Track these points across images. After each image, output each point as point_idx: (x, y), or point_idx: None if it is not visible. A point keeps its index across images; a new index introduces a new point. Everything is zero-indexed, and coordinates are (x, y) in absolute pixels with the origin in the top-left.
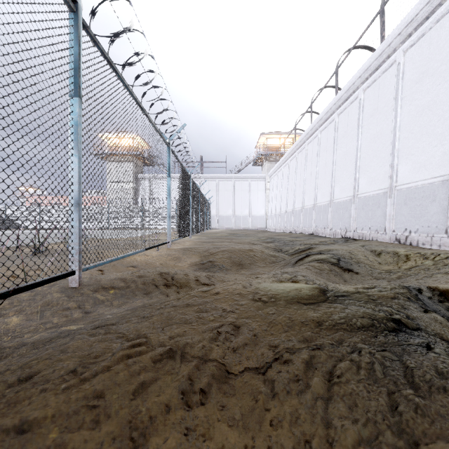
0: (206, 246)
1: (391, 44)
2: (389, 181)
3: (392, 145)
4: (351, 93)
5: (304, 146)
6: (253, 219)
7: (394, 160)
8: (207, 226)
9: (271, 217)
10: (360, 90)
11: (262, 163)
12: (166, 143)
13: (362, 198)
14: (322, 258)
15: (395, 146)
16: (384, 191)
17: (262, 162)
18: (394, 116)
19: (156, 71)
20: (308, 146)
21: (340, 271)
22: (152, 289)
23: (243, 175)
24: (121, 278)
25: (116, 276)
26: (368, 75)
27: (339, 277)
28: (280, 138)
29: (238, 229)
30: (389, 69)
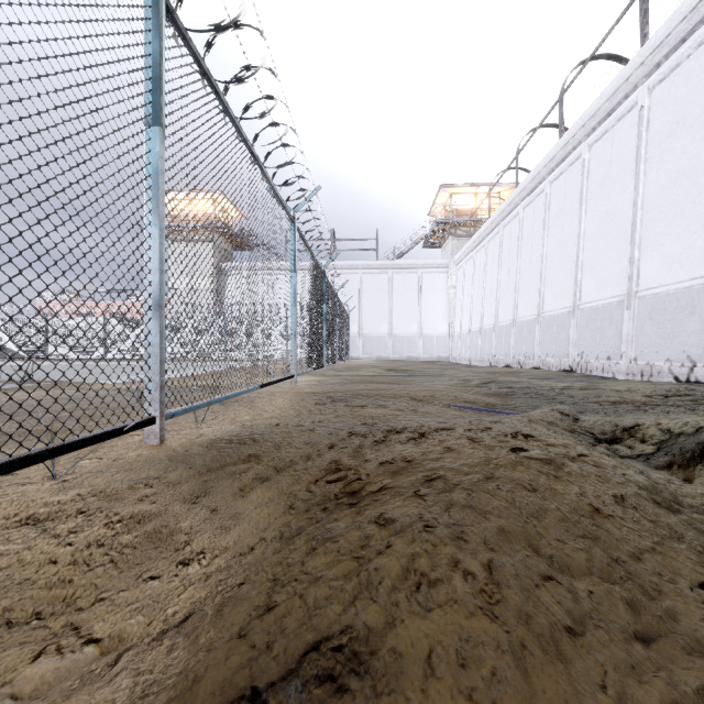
0: (329, 425)
1: None
2: None
3: None
4: None
5: (542, 188)
6: (426, 341)
7: None
8: (342, 353)
9: (460, 338)
10: None
11: (442, 242)
12: None
13: None
14: None
15: None
16: None
17: (440, 240)
18: None
19: None
20: (551, 188)
21: None
22: None
23: (408, 261)
24: None
25: None
26: None
27: None
28: (476, 194)
29: (399, 359)
30: None
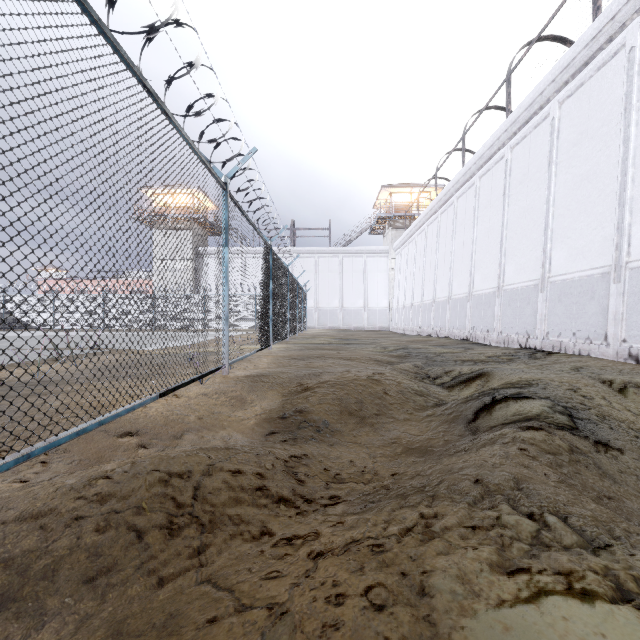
0: (295, 370)
1: (616, 16)
2: (614, 253)
3: (619, 191)
4: (536, 110)
5: (452, 201)
6: (370, 314)
7: (624, 216)
8: (301, 325)
9: (397, 312)
10: (552, 104)
11: (384, 231)
12: (219, 182)
13: (558, 282)
14: (536, 413)
15: (625, 192)
16: (604, 272)
17: (383, 229)
18: (623, 141)
19: (174, 3)
20: (458, 202)
21: (590, 450)
22: (122, 551)
23: (356, 248)
24: (40, 515)
25: (27, 505)
26: (569, 76)
27: (596, 471)
28: (411, 193)
29: (348, 328)
30: (609, 62)
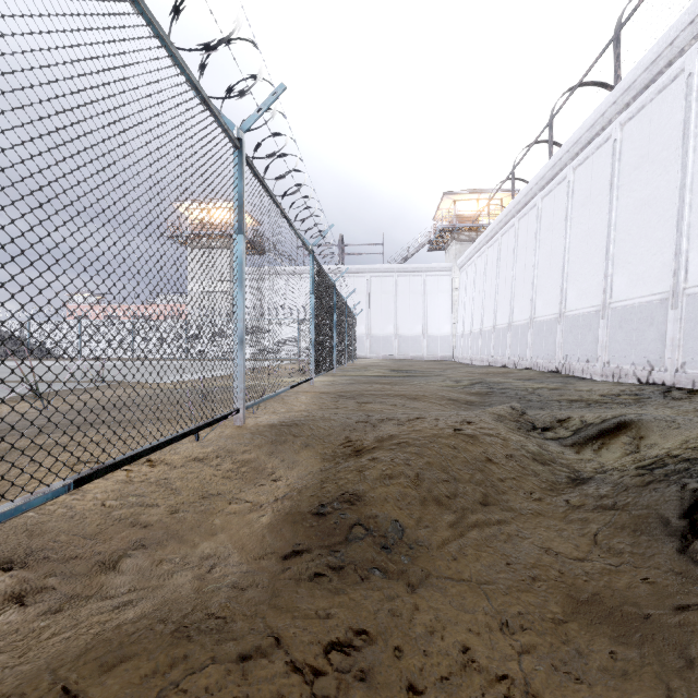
0: (343, 416)
1: None
2: None
3: None
4: (662, 68)
5: (534, 203)
6: (430, 341)
7: None
8: (350, 354)
9: (462, 338)
10: (688, 56)
11: (446, 246)
12: (227, 133)
13: None
14: None
15: None
16: None
17: (444, 243)
18: None
19: None
20: (542, 203)
21: None
22: None
23: (413, 265)
24: None
25: None
26: None
27: None
28: (479, 200)
29: (405, 358)
30: None
